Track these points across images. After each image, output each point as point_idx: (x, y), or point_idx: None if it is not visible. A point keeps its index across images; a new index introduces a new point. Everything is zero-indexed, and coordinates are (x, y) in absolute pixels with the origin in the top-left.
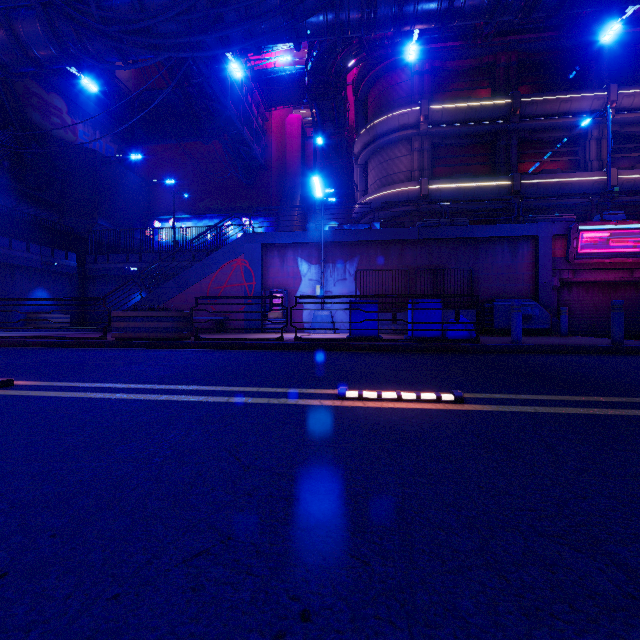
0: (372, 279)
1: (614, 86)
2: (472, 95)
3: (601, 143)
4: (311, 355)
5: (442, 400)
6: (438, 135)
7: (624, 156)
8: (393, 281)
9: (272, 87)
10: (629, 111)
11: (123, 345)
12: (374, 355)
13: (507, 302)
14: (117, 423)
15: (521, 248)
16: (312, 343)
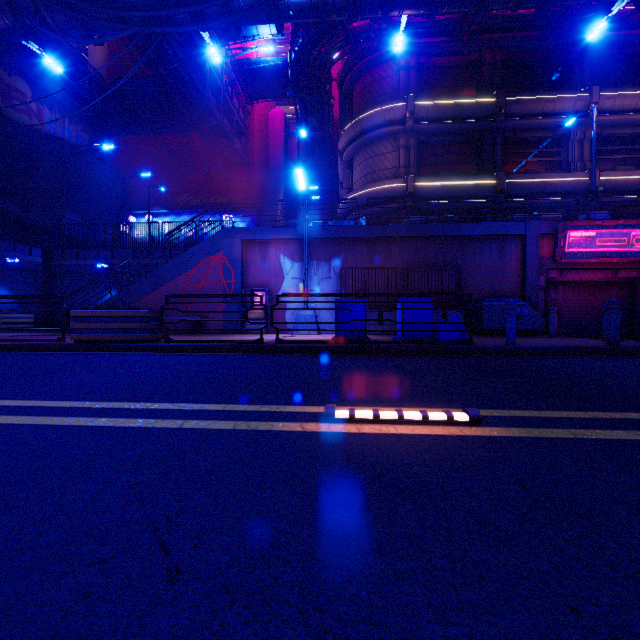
0: (358, 277)
1: (596, 88)
2: (458, 93)
3: (583, 144)
4: (293, 359)
5: (454, 421)
6: (424, 132)
7: (605, 158)
8: (379, 280)
9: (254, 79)
10: (610, 113)
11: (82, 348)
12: (362, 359)
13: (496, 302)
14: (6, 471)
15: (509, 247)
16: (294, 345)
